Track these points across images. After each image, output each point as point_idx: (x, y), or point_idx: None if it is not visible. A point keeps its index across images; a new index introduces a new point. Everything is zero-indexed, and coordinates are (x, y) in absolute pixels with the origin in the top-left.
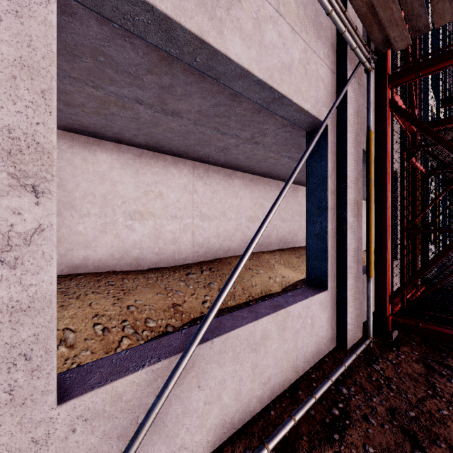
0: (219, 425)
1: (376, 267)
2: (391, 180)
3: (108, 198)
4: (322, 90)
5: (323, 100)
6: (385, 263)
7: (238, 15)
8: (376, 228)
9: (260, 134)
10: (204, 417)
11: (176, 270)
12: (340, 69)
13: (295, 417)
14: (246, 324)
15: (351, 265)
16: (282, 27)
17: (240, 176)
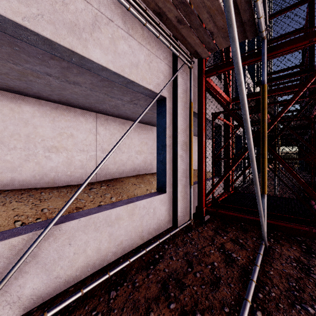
0: (85, 266)
1: (198, 180)
2: (205, 130)
3: (31, 137)
4: (162, 78)
5: (162, 83)
6: (202, 177)
7: (99, 36)
8: (198, 158)
9: (136, 99)
10: (73, 261)
11: None
12: (174, 65)
13: (130, 259)
14: (105, 211)
15: (181, 179)
16: (131, 42)
17: (131, 124)
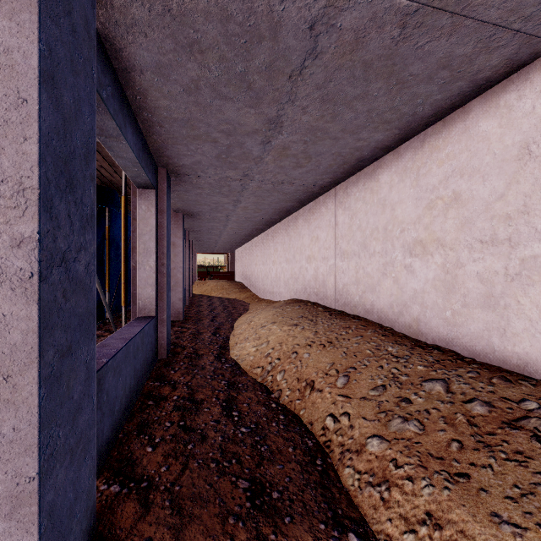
0: None
1: None
2: None
3: (388, 229)
4: None
5: None
6: None
7: None
8: None
9: None
10: None
11: (448, 367)
12: None
13: None
14: (113, 334)
15: None
16: None
17: None
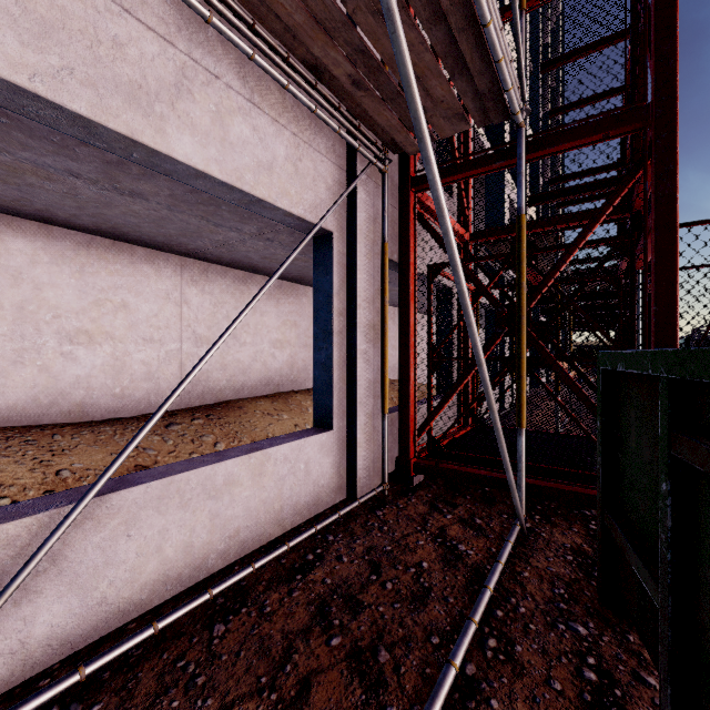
0: (160, 580)
1: (400, 402)
2: (414, 300)
3: (28, 309)
4: (324, 192)
5: (325, 203)
6: (408, 397)
7: (189, 110)
8: (400, 357)
9: (271, 230)
10: (136, 570)
11: None
12: (350, 165)
13: (255, 563)
14: (202, 467)
15: (364, 400)
16: (258, 119)
17: (260, 281)
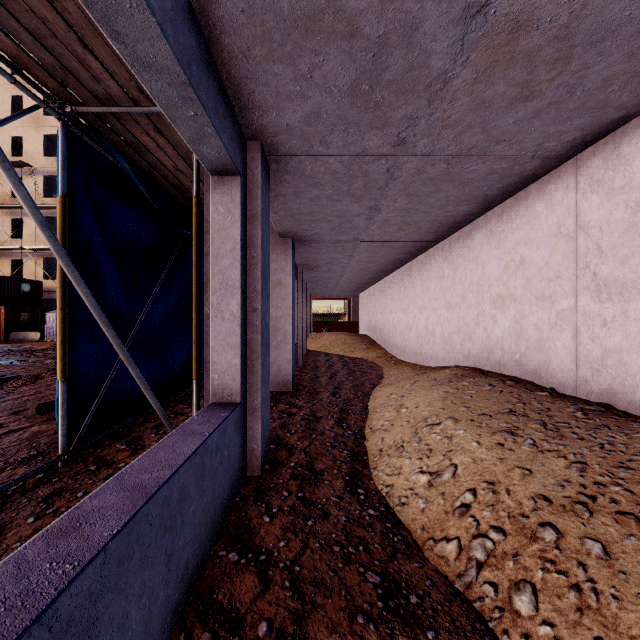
0: None
1: None
2: None
3: None
4: None
5: None
6: None
7: None
8: None
9: None
10: None
11: None
12: None
13: None
14: (133, 463)
15: None
16: None
17: None
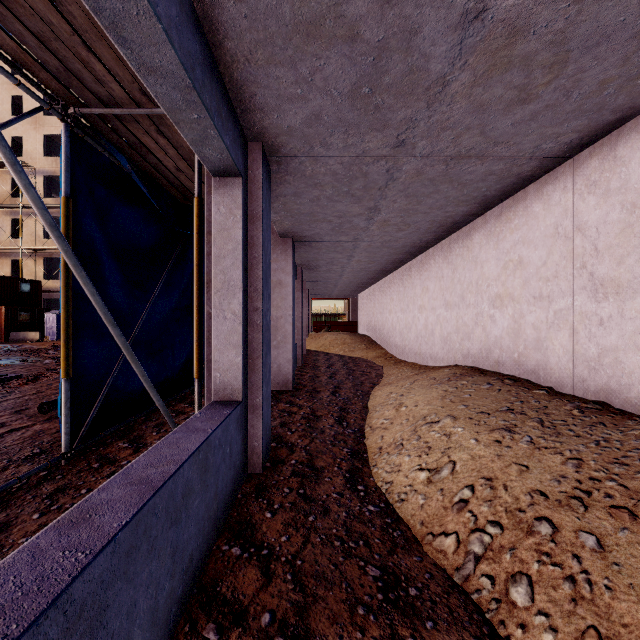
0: None
1: None
2: None
3: None
4: None
5: None
6: None
7: None
8: None
9: None
10: None
11: None
12: None
13: None
14: (138, 458)
15: None
16: None
17: None
